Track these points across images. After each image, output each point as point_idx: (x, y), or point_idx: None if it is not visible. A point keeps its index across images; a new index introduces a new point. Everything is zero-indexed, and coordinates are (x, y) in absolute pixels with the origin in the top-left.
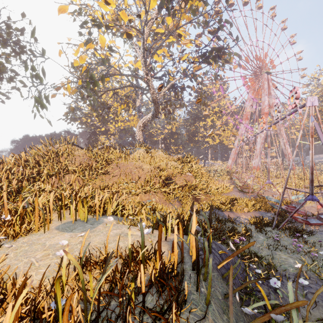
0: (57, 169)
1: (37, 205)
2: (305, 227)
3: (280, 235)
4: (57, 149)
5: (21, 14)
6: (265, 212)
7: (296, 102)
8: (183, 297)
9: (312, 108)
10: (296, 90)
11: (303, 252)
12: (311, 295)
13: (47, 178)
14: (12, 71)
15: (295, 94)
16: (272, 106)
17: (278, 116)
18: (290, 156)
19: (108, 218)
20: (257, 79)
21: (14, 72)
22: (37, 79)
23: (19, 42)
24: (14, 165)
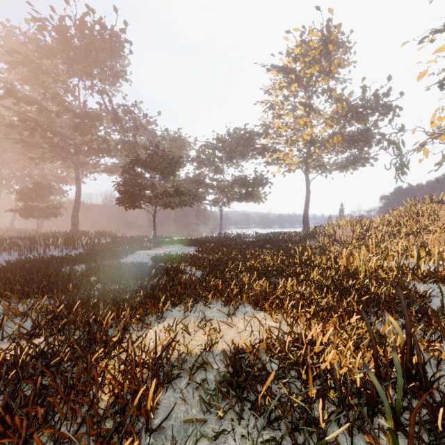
0: (415, 228)
1: (389, 245)
2: None
3: None
4: (418, 209)
5: (387, 78)
6: None
7: None
8: (439, 277)
9: None
10: None
11: None
12: None
13: (405, 236)
14: (379, 134)
15: None
16: None
17: None
18: None
19: (440, 263)
20: None
21: (381, 135)
22: (396, 152)
23: (386, 104)
24: (380, 225)
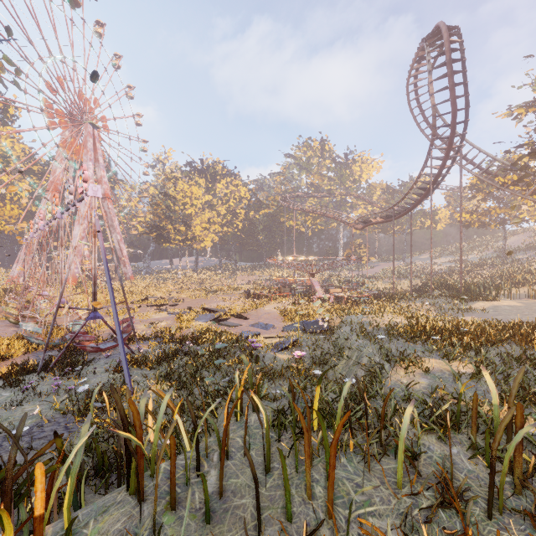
0: None
1: None
2: (95, 357)
3: (44, 379)
4: None
5: None
6: (48, 351)
7: (83, 186)
8: None
9: (96, 200)
10: (84, 169)
11: (66, 390)
12: (37, 442)
13: None
14: None
15: (84, 174)
16: (101, 181)
17: (70, 199)
18: (127, 261)
19: None
20: (77, 127)
21: None
22: None
23: None
24: None
